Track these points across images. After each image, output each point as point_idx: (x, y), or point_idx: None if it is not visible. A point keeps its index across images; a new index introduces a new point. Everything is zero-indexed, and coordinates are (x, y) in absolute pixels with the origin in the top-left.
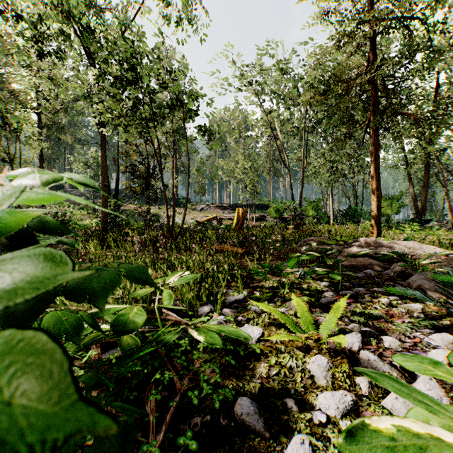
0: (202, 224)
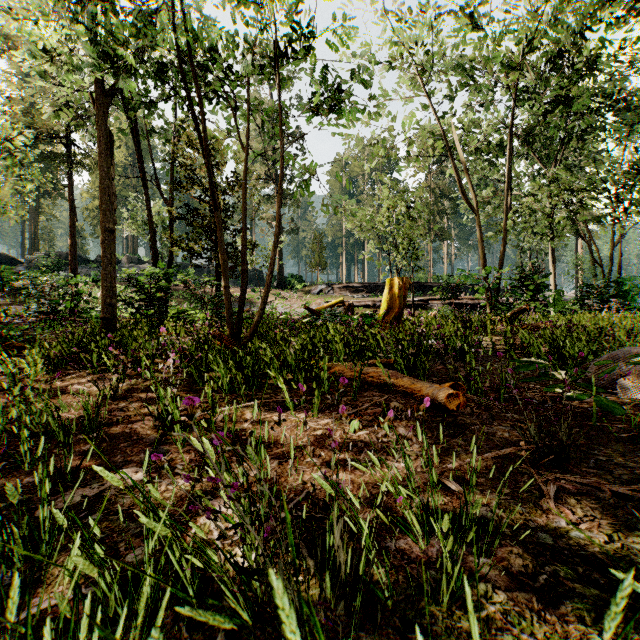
0: (317, 314)
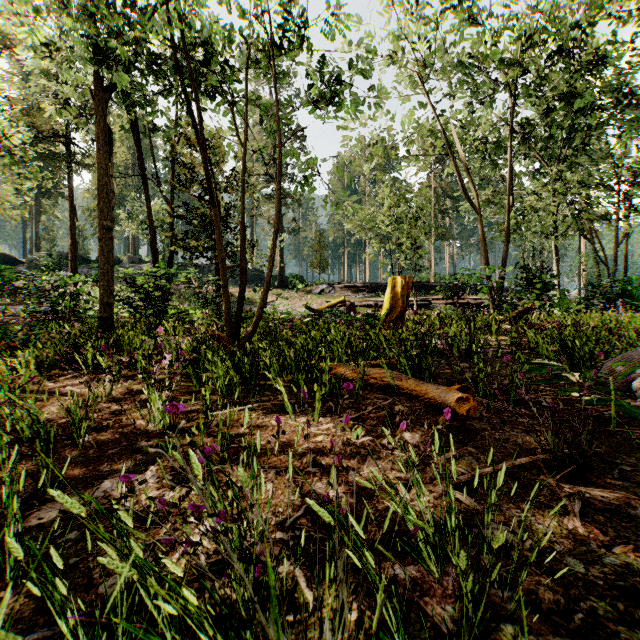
0: (318, 314)
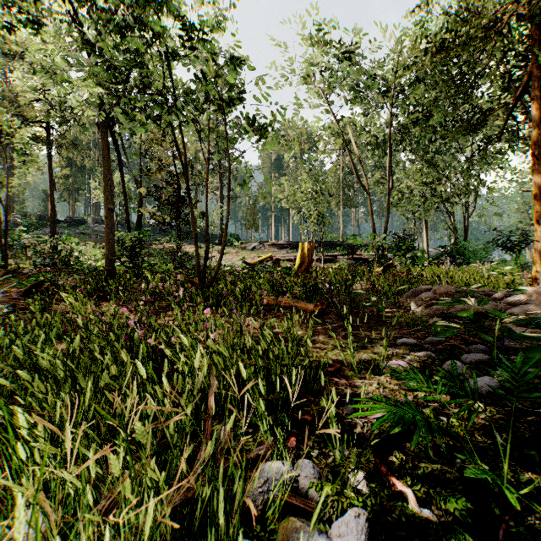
0: (252, 266)
